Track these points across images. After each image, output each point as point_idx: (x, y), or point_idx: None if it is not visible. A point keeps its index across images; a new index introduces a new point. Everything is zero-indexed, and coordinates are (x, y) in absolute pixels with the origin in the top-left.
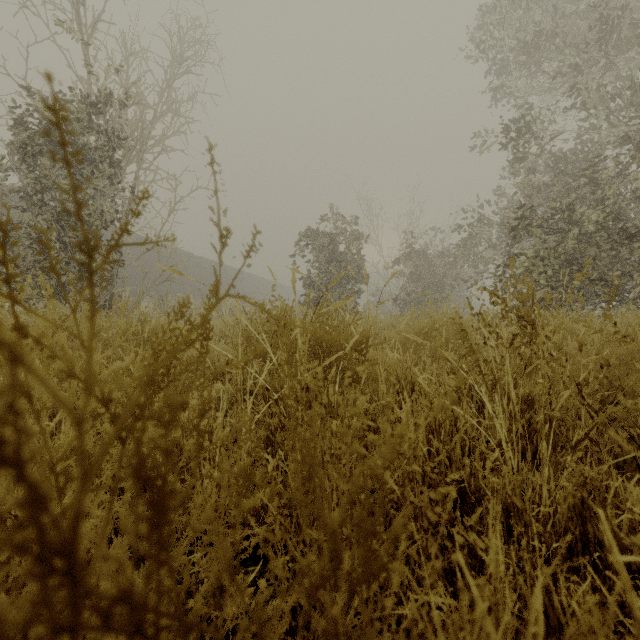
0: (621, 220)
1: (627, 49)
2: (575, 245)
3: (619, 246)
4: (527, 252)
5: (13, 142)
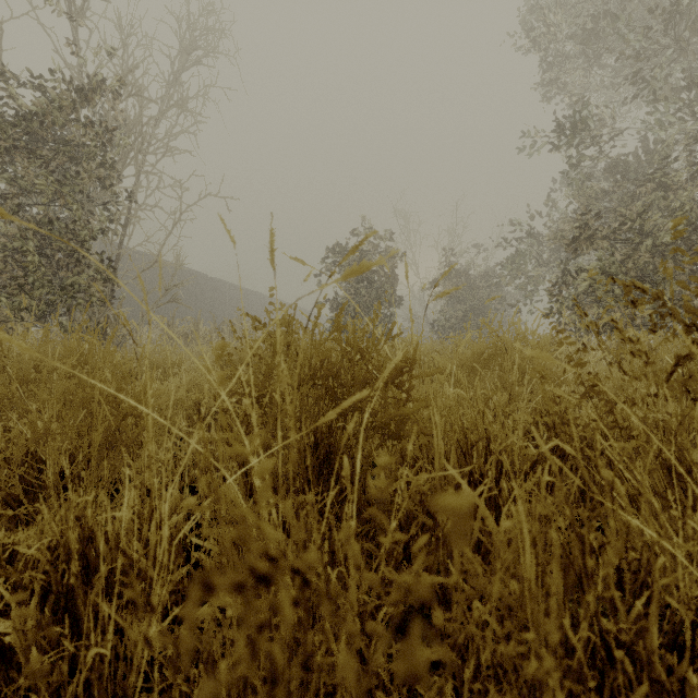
0: None
1: None
2: (646, 259)
3: None
4: (589, 267)
5: None
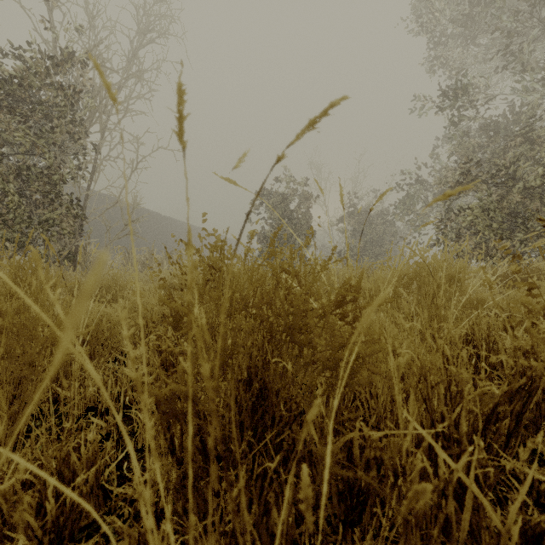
0: None
1: None
2: (518, 199)
3: None
4: (471, 206)
5: None
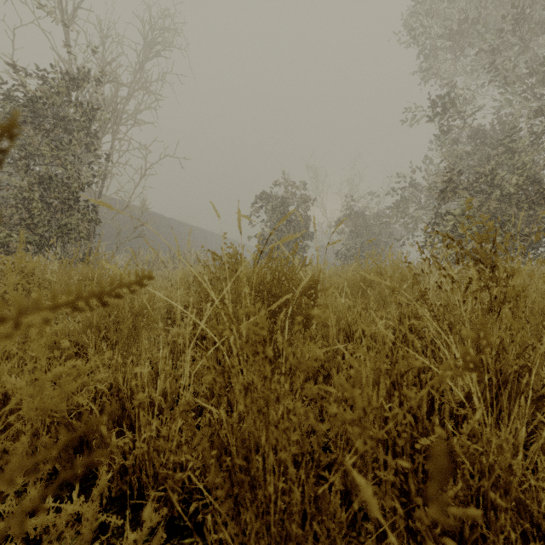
0: (537, 183)
1: (541, 34)
2: (496, 205)
3: (536, 206)
4: (454, 211)
5: (1, 114)
